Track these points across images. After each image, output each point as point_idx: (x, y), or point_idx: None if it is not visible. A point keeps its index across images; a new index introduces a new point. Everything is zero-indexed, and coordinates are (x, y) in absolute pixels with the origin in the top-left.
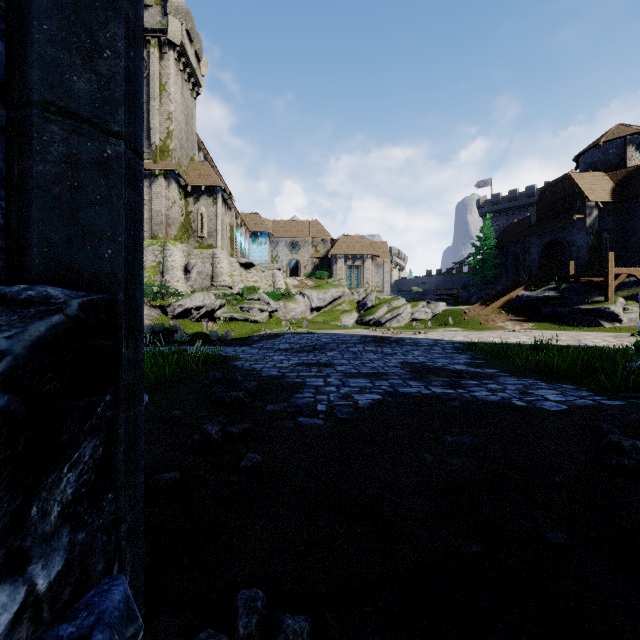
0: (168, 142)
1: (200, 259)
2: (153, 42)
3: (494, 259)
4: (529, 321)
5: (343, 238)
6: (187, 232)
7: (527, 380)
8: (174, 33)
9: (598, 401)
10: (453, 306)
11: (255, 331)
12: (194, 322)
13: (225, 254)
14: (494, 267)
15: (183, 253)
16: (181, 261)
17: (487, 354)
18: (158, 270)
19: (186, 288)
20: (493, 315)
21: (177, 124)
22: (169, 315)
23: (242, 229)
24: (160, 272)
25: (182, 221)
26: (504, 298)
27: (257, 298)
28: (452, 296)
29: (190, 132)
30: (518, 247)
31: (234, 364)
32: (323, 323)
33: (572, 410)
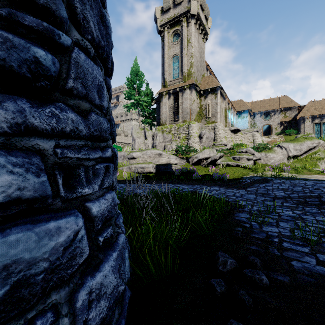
0: (191, 69)
1: (207, 130)
2: (183, 20)
3: None
4: None
5: (310, 103)
6: (200, 116)
7: None
8: (194, 9)
9: None
10: None
11: (244, 174)
12: (204, 167)
13: (222, 125)
14: None
15: (198, 128)
16: (197, 132)
17: None
18: (186, 138)
19: (200, 147)
20: None
21: (195, 58)
22: (190, 163)
23: (231, 110)
24: (187, 139)
25: (198, 110)
26: None
27: (245, 151)
28: None
29: (202, 61)
30: None
31: (239, 219)
32: (301, 168)
33: None
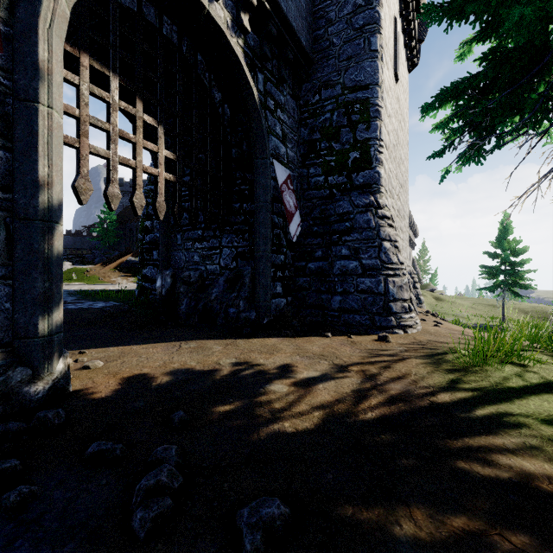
0: None
1: None
2: None
3: (116, 230)
4: (133, 277)
5: None
6: None
7: (97, 302)
8: None
9: (115, 304)
10: (79, 265)
11: None
12: None
13: None
14: (117, 236)
15: None
16: None
17: (90, 296)
18: None
19: None
20: (110, 273)
21: None
22: None
23: None
24: None
25: None
26: (118, 261)
27: None
28: (80, 256)
29: None
30: (133, 224)
31: None
32: None
33: (104, 307)
